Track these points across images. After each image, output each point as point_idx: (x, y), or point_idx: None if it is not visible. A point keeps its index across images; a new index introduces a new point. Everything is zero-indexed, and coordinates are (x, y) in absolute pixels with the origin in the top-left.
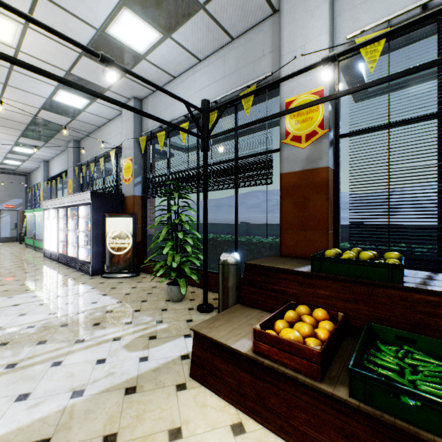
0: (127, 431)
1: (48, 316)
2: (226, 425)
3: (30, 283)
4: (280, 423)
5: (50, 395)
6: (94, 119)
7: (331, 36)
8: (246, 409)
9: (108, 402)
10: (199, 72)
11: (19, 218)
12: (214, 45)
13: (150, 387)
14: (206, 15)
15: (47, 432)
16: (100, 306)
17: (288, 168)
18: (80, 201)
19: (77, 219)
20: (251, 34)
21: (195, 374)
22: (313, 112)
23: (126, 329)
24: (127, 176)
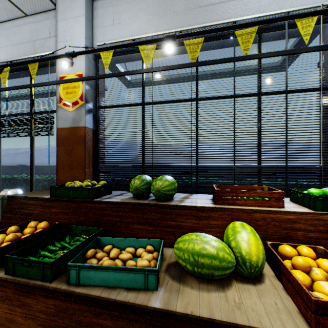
0: None
1: None
2: None
3: None
4: None
5: None
6: None
7: (89, 40)
8: None
9: None
10: None
11: None
12: (9, 14)
13: None
14: None
15: None
16: None
17: (61, 125)
18: None
19: None
20: (41, 17)
21: None
22: (76, 88)
23: None
24: None
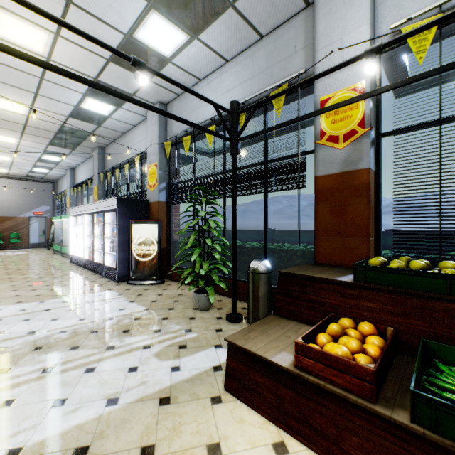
0: (164, 444)
1: (79, 322)
2: (267, 444)
3: (59, 288)
4: (327, 445)
5: (86, 402)
6: (119, 125)
7: (372, 26)
8: (288, 428)
9: (143, 412)
10: (226, 73)
11: (47, 225)
12: (242, 45)
13: (184, 398)
14: (235, 13)
15: (86, 440)
16: (128, 313)
17: (323, 171)
18: (106, 207)
19: (103, 225)
20: (282, 31)
21: (229, 387)
22: (352, 109)
23: (155, 337)
24: (152, 182)
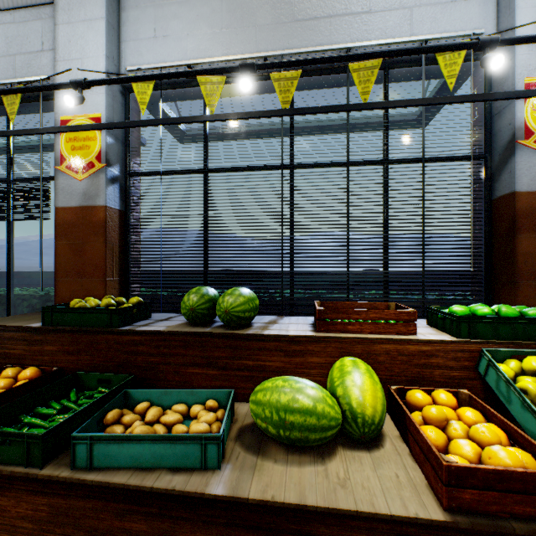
0: None
1: None
2: None
3: None
4: None
5: None
6: None
7: (113, 60)
8: None
9: None
10: None
11: None
12: None
13: None
14: None
15: None
16: None
17: (64, 202)
18: None
19: None
20: (27, 15)
21: None
22: (91, 140)
23: None
24: None
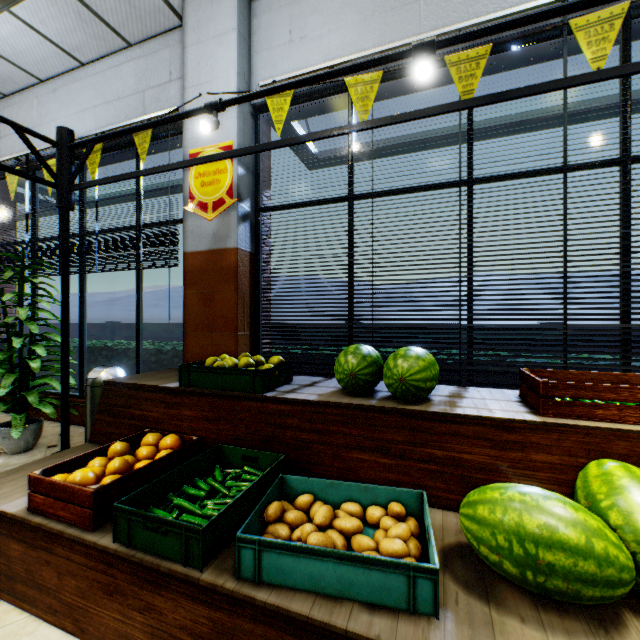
0: None
1: None
2: None
3: None
4: (50, 601)
5: None
6: None
7: (244, 77)
8: (14, 597)
9: None
10: (82, 82)
11: None
12: (100, 46)
13: None
14: None
15: None
16: None
17: (193, 246)
18: None
19: None
20: (156, 46)
21: None
22: (221, 173)
23: None
24: None
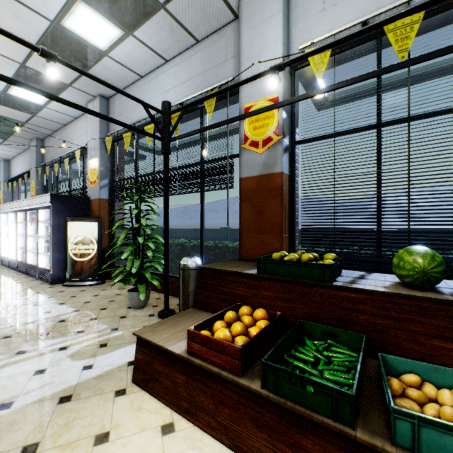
0: (51, 440)
1: None
2: (156, 426)
3: None
4: (208, 419)
5: None
6: (58, 116)
7: (286, 45)
8: (180, 410)
9: (37, 412)
10: (166, 73)
11: None
12: (179, 46)
13: (88, 394)
14: (168, 15)
15: None
16: (53, 315)
17: (247, 173)
18: (39, 204)
19: (37, 223)
20: (215, 38)
21: (136, 379)
22: (269, 118)
23: (77, 338)
24: (93, 178)
